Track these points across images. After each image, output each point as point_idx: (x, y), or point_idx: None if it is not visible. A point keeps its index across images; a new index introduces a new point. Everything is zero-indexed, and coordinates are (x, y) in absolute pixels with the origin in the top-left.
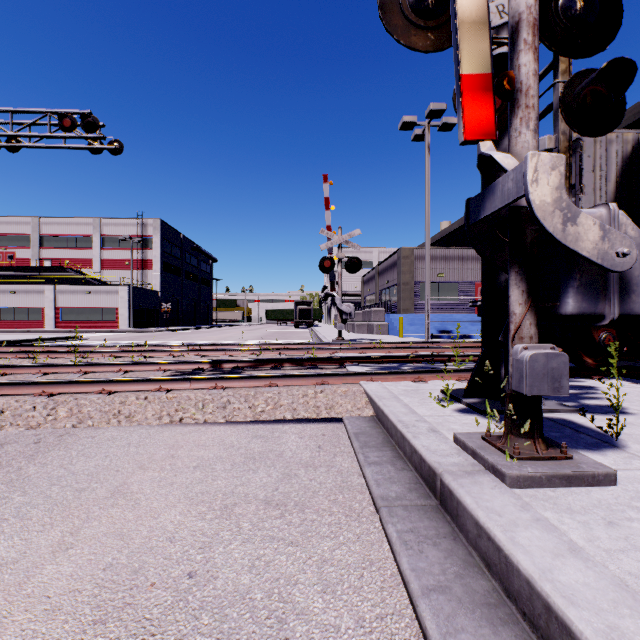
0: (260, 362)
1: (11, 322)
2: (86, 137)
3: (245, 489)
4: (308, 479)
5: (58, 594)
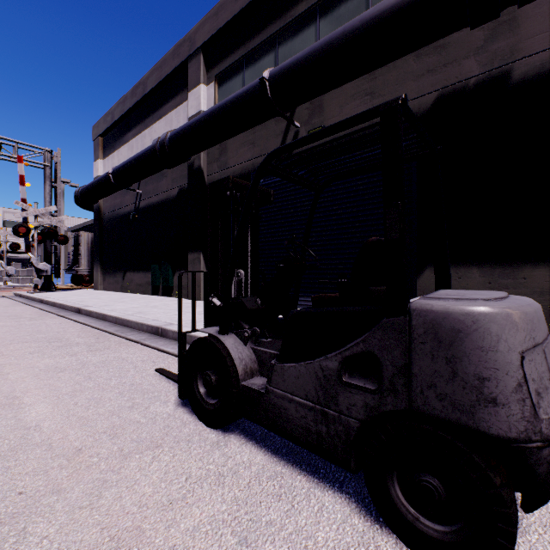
0: None
1: None
2: None
3: None
4: None
5: None
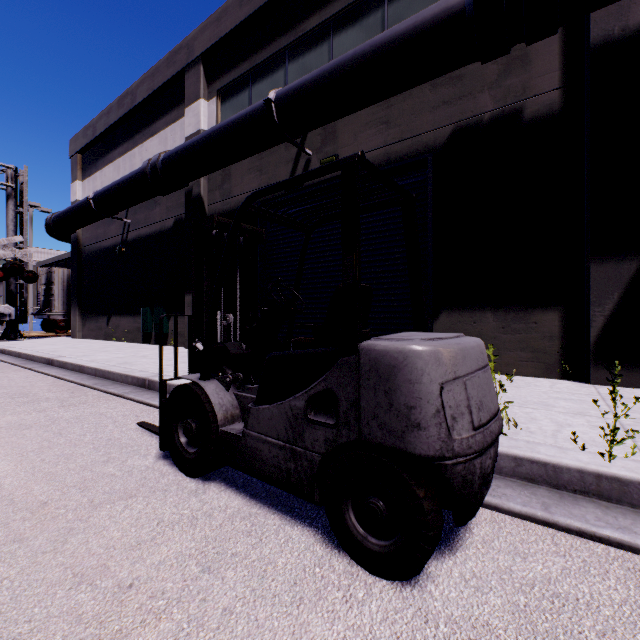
0: None
1: None
2: None
3: None
4: None
5: None
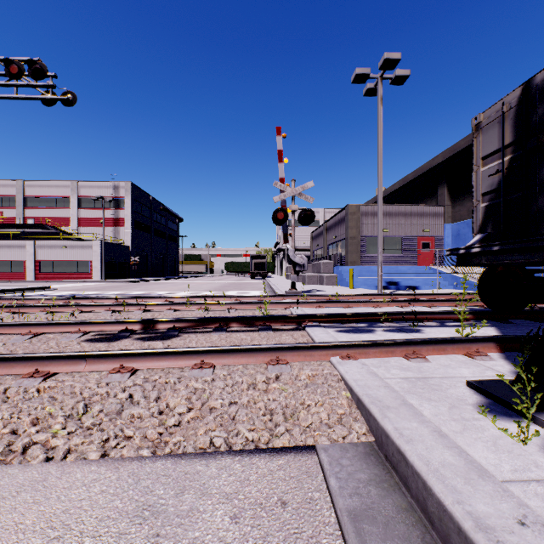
0: (202, 321)
1: None
2: (35, 85)
3: None
4: None
5: None
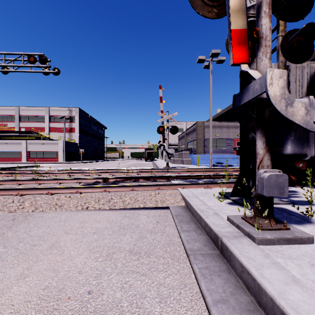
0: (127, 178)
1: (5, 158)
2: (41, 66)
3: (119, 244)
4: (152, 239)
5: (18, 303)
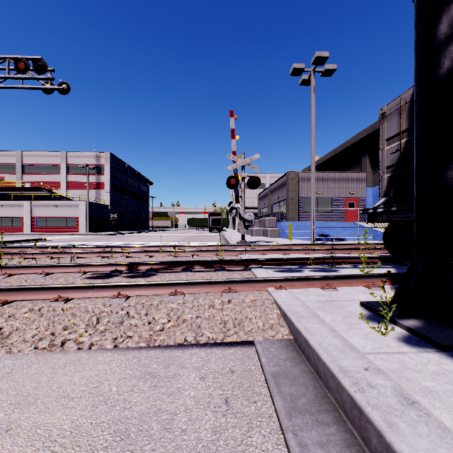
0: (173, 264)
1: None
2: (38, 78)
3: None
4: None
5: None
